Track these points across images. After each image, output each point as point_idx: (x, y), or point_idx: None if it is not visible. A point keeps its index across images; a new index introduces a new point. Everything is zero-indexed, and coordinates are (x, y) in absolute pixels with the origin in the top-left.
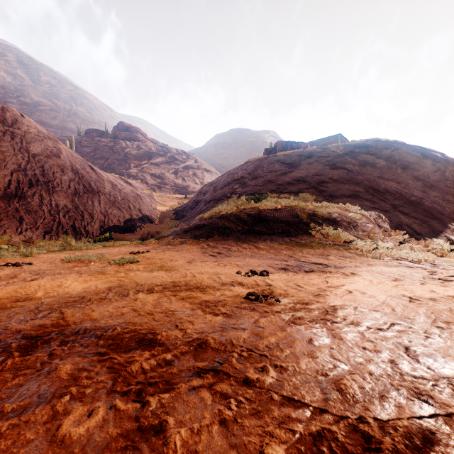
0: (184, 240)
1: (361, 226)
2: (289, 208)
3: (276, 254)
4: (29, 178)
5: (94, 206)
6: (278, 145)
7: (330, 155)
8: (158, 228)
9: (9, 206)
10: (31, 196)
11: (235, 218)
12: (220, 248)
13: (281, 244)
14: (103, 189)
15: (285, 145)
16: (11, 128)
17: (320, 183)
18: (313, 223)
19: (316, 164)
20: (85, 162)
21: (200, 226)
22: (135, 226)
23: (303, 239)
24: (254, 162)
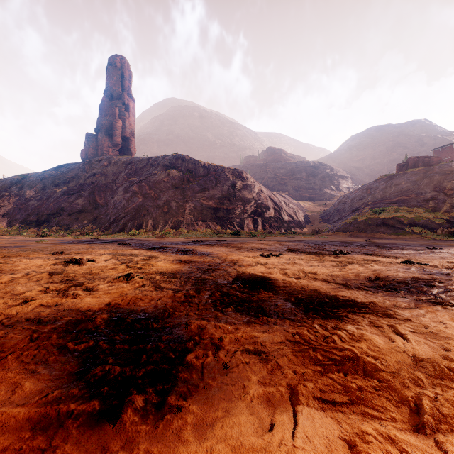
0: (338, 233)
1: (439, 226)
2: (397, 217)
3: (383, 238)
4: (259, 205)
5: (283, 216)
6: (409, 161)
7: (452, 173)
8: (315, 227)
9: (257, 218)
10: (261, 213)
11: (365, 222)
12: (357, 236)
13: (388, 234)
14: (282, 206)
15: (416, 161)
16: (247, 182)
17: (435, 197)
18: (409, 225)
19: (436, 181)
20: (268, 190)
21: (346, 226)
22: (302, 226)
23: (400, 232)
24: (384, 179)
